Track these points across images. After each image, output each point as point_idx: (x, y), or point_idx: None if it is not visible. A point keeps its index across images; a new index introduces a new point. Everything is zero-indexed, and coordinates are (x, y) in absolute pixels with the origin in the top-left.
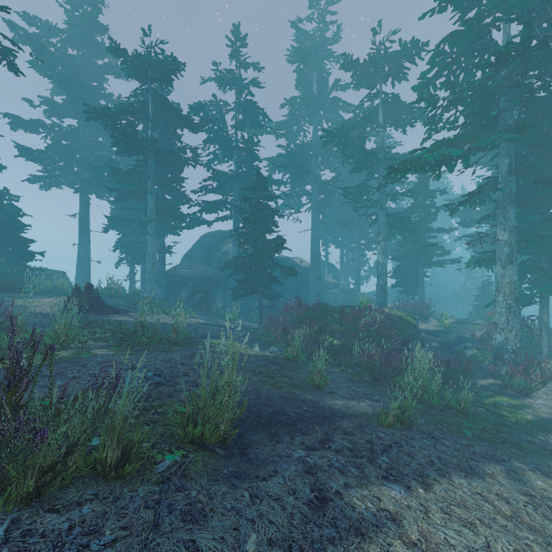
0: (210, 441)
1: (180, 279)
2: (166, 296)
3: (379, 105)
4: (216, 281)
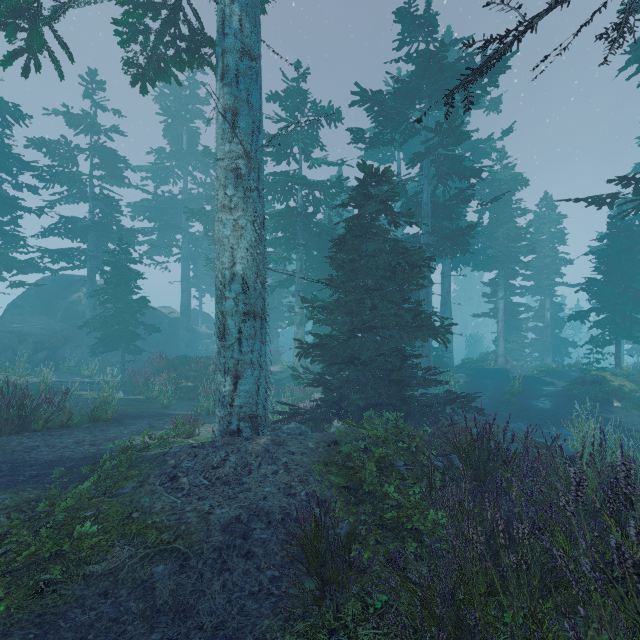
0: (104, 418)
1: (14, 336)
2: None
3: None
4: (65, 337)
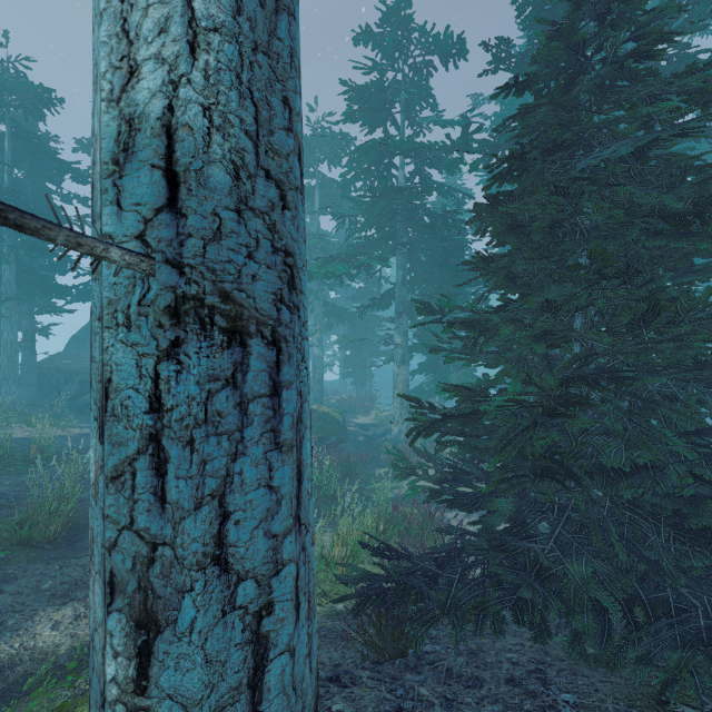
0: (39, 539)
1: (61, 374)
2: (36, 397)
3: (316, 187)
4: None
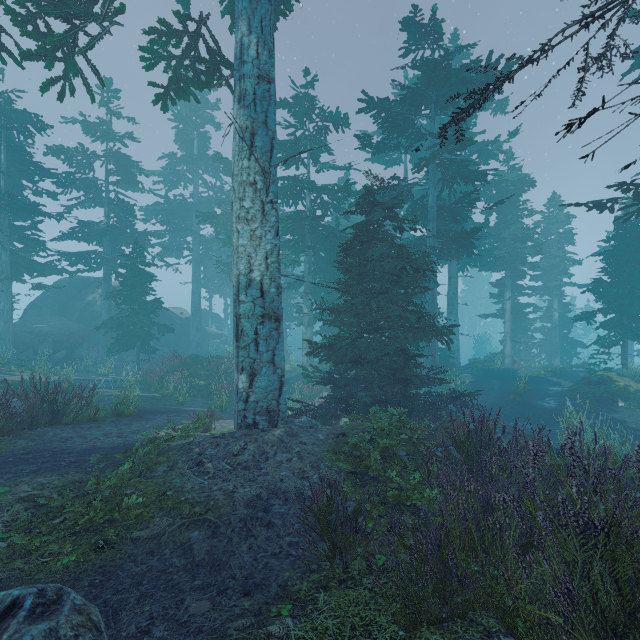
0: (127, 413)
1: (35, 336)
2: (13, 355)
3: None
4: (82, 337)
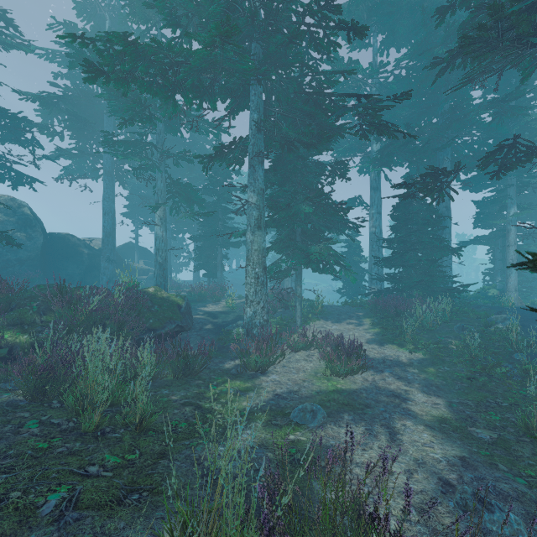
0: None
1: None
2: None
3: None
4: None
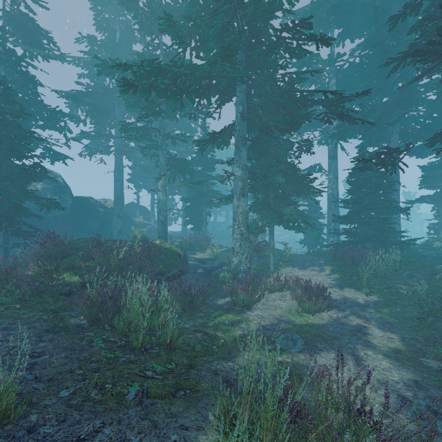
0: None
1: None
2: None
3: (160, 54)
4: None
